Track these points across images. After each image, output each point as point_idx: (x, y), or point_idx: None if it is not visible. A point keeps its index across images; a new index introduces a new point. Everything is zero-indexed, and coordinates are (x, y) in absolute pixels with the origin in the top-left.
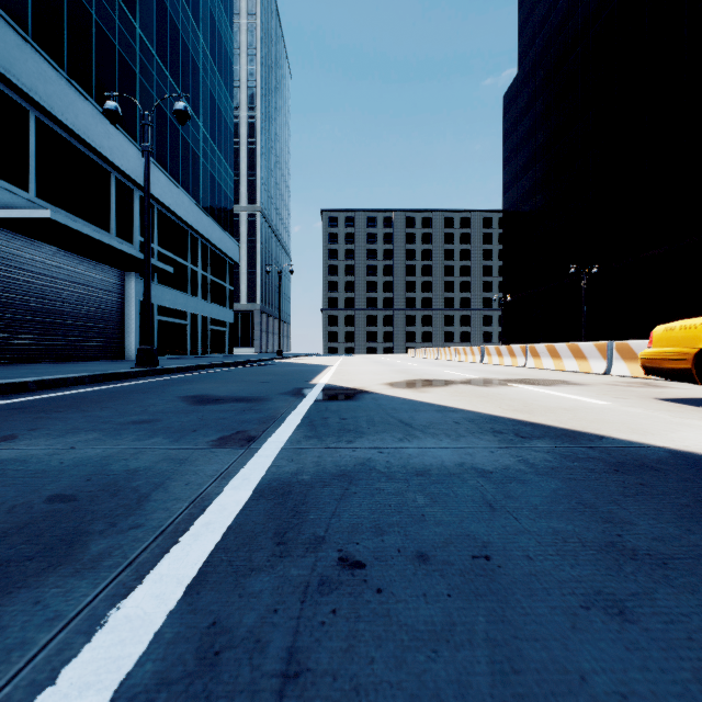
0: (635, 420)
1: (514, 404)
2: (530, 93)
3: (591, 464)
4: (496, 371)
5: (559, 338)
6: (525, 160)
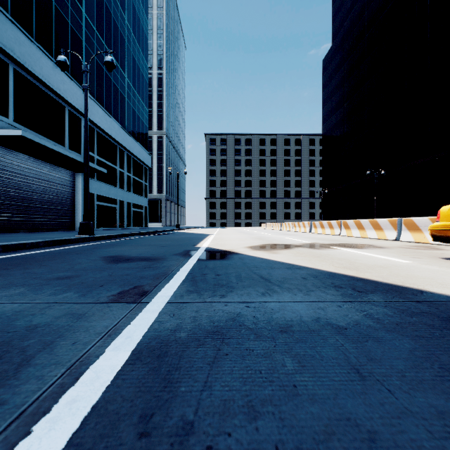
0: (438, 276)
1: (342, 262)
2: (340, 58)
3: (428, 319)
4: (321, 238)
5: (359, 216)
6: (337, 101)
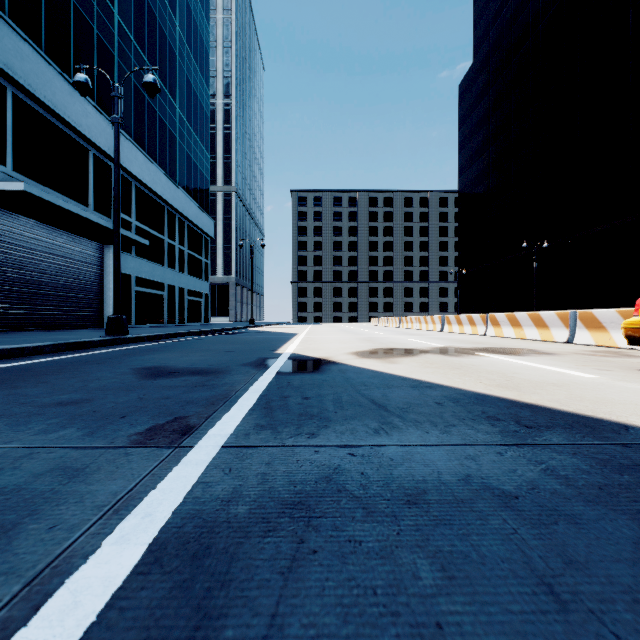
0: None
1: (494, 377)
2: (484, 82)
3: None
4: (459, 339)
5: (511, 308)
6: (480, 144)
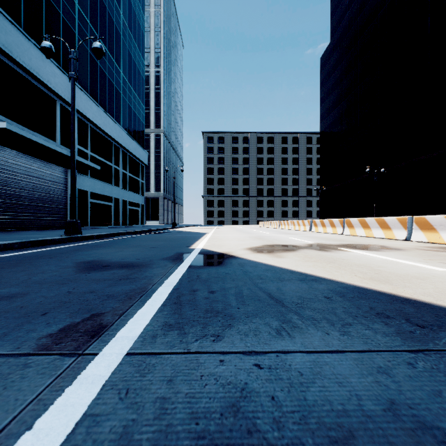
0: None
1: (365, 270)
2: (338, 55)
3: None
4: (324, 237)
5: (357, 214)
6: (335, 99)
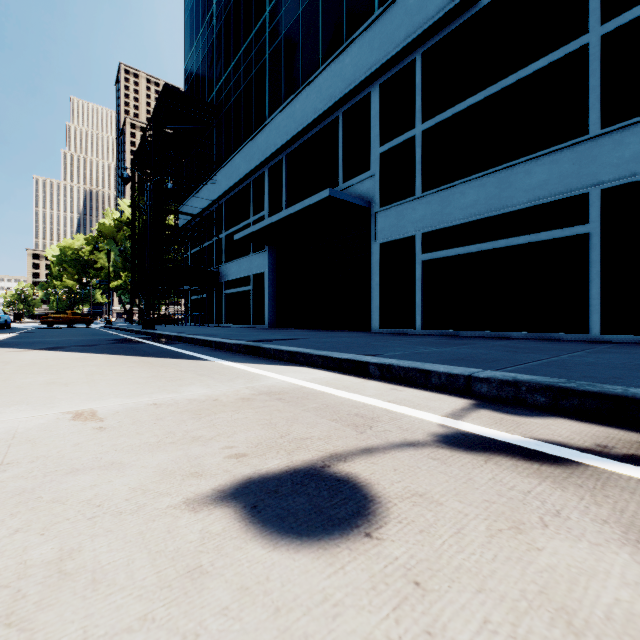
0: None
1: None
2: None
3: None
4: None
5: None
6: None
